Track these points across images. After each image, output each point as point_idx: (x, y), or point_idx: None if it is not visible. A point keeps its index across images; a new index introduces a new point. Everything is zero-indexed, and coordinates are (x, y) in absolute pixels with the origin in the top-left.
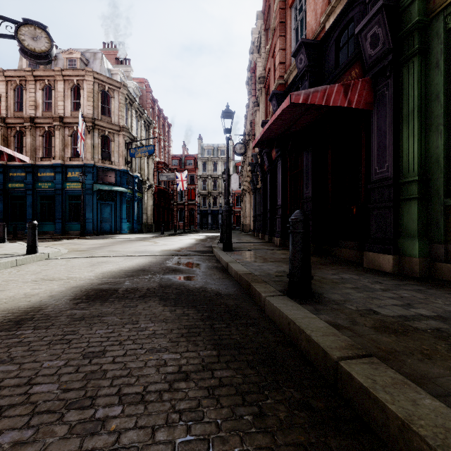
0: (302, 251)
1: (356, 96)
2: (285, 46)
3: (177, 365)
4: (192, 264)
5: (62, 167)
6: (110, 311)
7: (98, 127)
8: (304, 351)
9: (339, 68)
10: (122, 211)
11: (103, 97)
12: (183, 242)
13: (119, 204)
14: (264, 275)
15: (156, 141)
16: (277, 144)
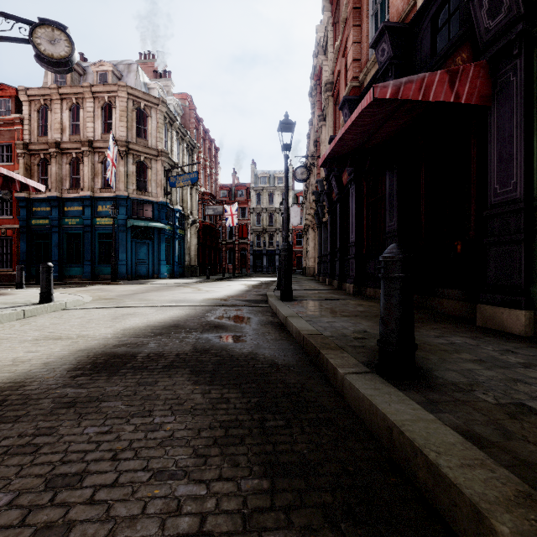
0: (402, 307)
1: (467, 87)
2: (361, 39)
3: (199, 513)
4: (241, 318)
5: (91, 200)
6: (117, 391)
7: (132, 152)
8: (424, 489)
9: (437, 55)
10: (160, 251)
11: (138, 116)
12: (232, 288)
13: (157, 242)
14: (338, 336)
15: (200, 168)
16: (351, 162)
